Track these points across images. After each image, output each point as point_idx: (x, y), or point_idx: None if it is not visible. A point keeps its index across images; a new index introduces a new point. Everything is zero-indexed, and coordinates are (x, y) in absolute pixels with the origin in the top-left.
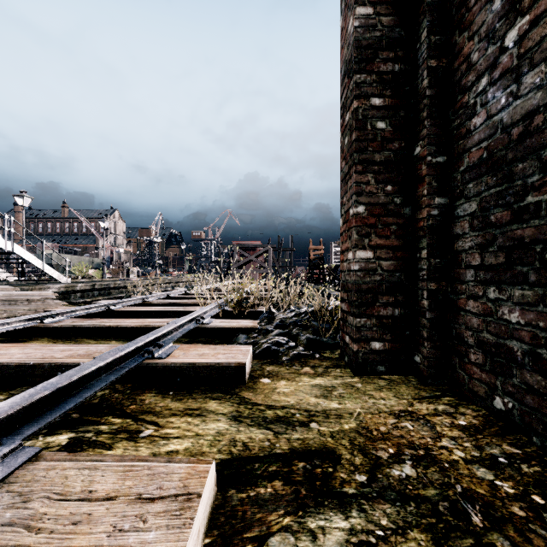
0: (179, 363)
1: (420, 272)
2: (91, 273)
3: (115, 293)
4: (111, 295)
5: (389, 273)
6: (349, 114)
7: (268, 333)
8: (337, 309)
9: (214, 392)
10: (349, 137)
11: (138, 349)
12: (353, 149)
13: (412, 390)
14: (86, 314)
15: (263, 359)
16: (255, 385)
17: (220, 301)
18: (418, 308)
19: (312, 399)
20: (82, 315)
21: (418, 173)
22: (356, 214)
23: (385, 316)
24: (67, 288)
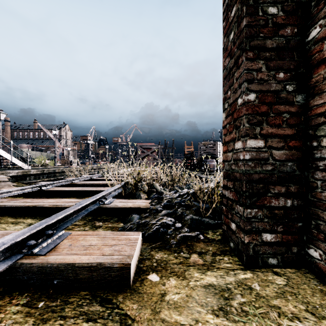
0: (57, 263)
1: (319, 161)
2: (47, 163)
3: (59, 176)
4: (56, 177)
5: (281, 162)
6: (236, 6)
7: (158, 213)
8: (212, 191)
9: (92, 303)
10: (237, 28)
11: (17, 244)
12: (243, 36)
13: (320, 296)
14: (24, 193)
15: (152, 242)
16: (142, 286)
17: (124, 183)
18: (315, 199)
19: (210, 319)
20: (20, 194)
21: (315, 57)
22: (247, 102)
23: (276, 207)
24: (24, 173)
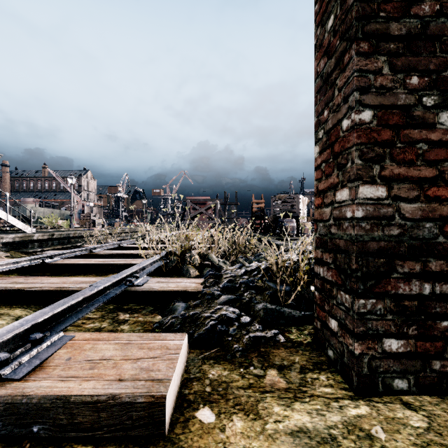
0: (38, 397)
1: None
2: (60, 224)
3: (75, 242)
4: (71, 244)
5: (414, 222)
6: None
7: (214, 300)
8: (295, 266)
9: None
10: (341, 6)
11: None
12: (352, 17)
13: None
14: (18, 268)
15: (205, 348)
16: (186, 433)
17: (165, 252)
18: None
19: None
20: (14, 269)
21: None
22: (359, 125)
23: (407, 296)
24: (23, 238)
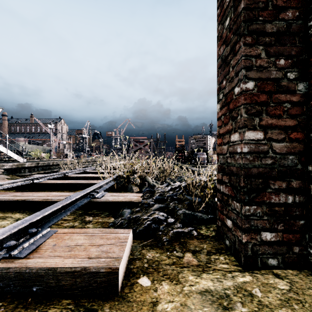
0: (36, 268)
1: None
2: (43, 156)
3: (54, 168)
4: (50, 169)
5: (281, 155)
6: None
7: (149, 207)
8: (204, 185)
9: None
10: (234, 12)
11: None
12: (241, 20)
13: None
14: (16, 186)
15: (144, 239)
16: (131, 292)
17: (116, 175)
18: None
19: None
20: (13, 187)
21: None
22: (245, 91)
23: (277, 204)
24: (18, 165)
